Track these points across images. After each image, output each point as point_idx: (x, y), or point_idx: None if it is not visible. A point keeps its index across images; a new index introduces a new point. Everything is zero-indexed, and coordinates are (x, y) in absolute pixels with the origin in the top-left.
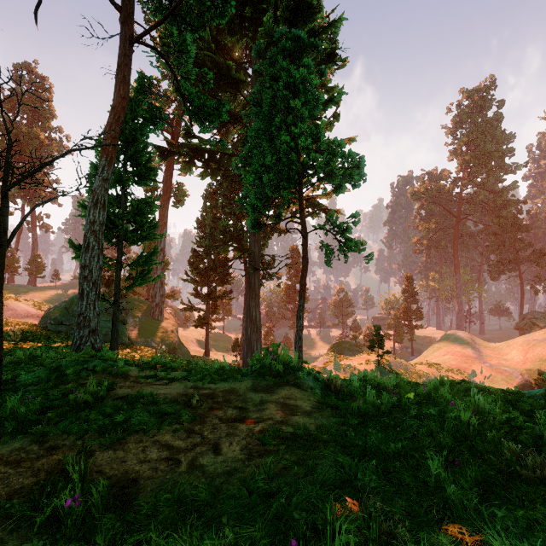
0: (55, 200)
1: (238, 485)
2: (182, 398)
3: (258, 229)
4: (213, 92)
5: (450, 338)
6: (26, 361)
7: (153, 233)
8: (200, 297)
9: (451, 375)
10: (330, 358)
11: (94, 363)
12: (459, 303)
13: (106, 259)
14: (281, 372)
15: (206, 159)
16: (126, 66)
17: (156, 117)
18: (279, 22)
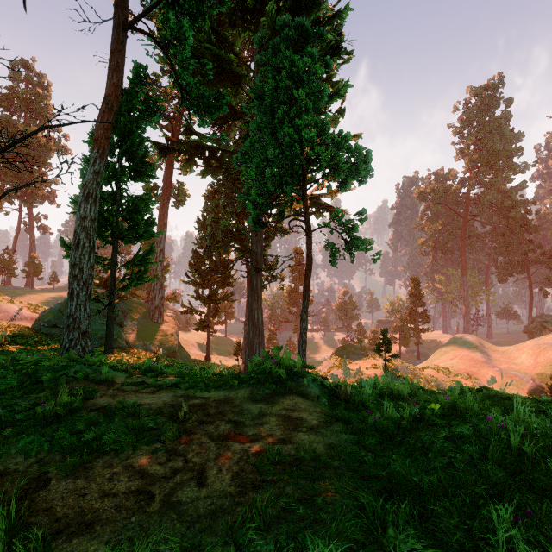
0: (53, 201)
1: (223, 534)
2: (169, 409)
3: (260, 227)
4: (214, 87)
5: (458, 341)
6: (7, 365)
7: (149, 231)
8: (201, 299)
9: (460, 380)
10: (335, 362)
11: (75, 369)
12: (466, 306)
13: (100, 258)
14: (283, 379)
15: (207, 157)
16: (120, 53)
17: (152, 108)
18: (282, 13)
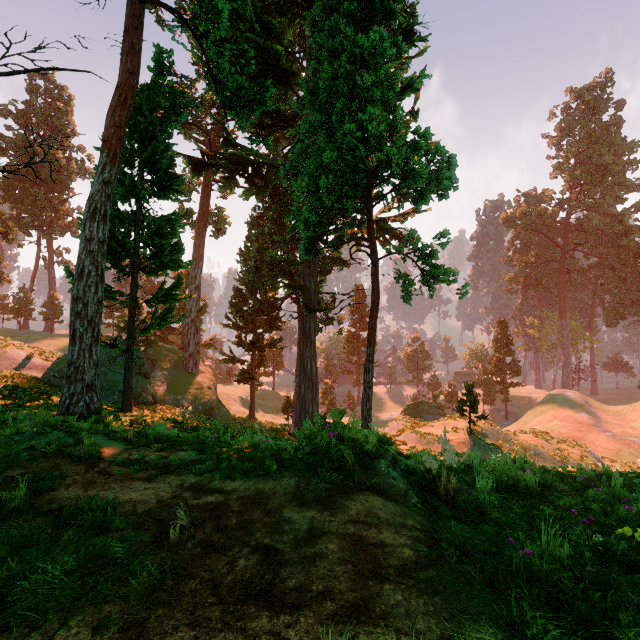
0: (75, 232)
1: None
2: (163, 516)
3: (314, 255)
4: None
5: (557, 399)
6: None
7: (177, 260)
8: (243, 346)
9: (566, 448)
10: (406, 424)
11: (50, 438)
12: (566, 355)
13: (116, 294)
14: (347, 463)
15: (250, 174)
16: (136, 31)
17: (179, 105)
18: None
